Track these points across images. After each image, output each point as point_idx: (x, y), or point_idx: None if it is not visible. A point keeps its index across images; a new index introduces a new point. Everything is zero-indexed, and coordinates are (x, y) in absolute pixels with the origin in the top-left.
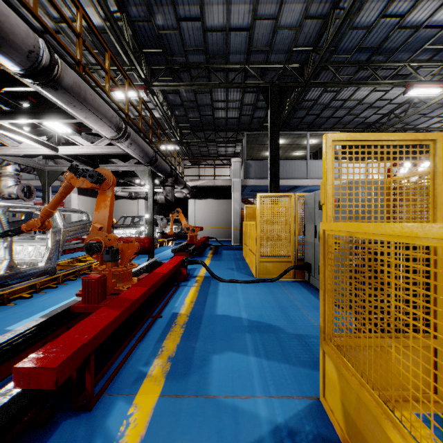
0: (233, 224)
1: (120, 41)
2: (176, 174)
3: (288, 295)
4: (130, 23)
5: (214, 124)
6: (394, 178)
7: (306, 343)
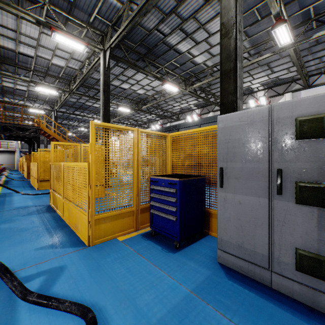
0: (17, 163)
1: None
2: None
3: None
4: None
5: None
6: None
7: None
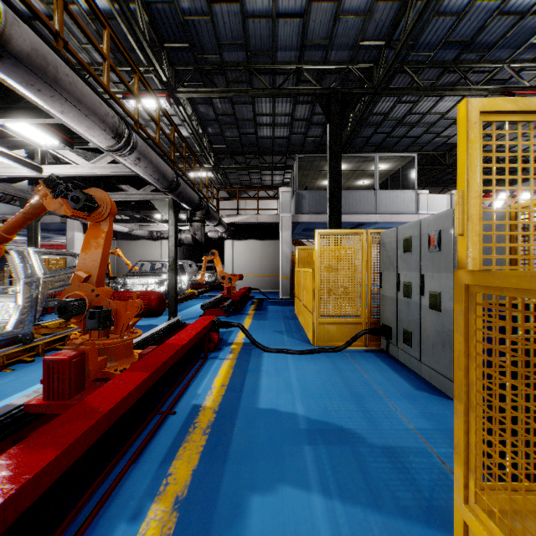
0: (282, 271)
1: (132, 28)
2: (208, 206)
3: (361, 373)
4: (146, 6)
5: (258, 145)
6: (523, 203)
7: (403, 466)
